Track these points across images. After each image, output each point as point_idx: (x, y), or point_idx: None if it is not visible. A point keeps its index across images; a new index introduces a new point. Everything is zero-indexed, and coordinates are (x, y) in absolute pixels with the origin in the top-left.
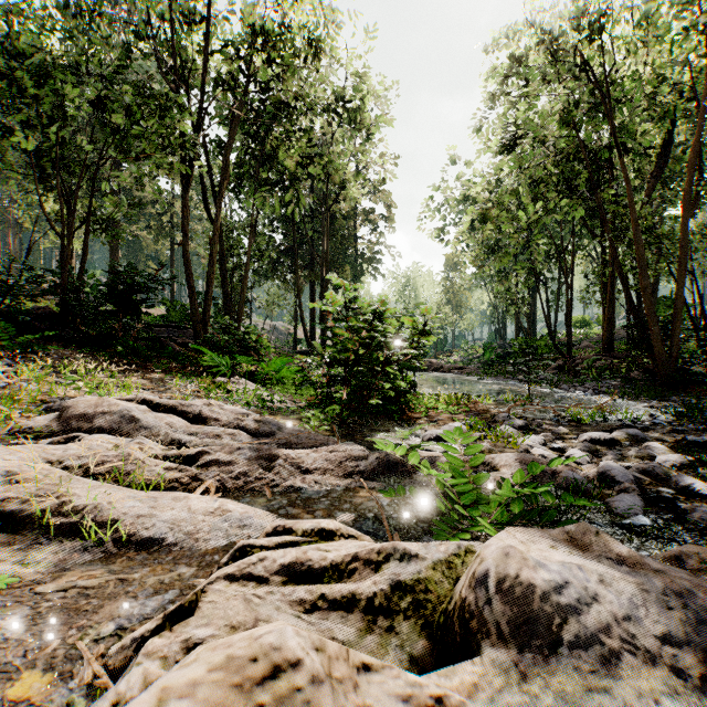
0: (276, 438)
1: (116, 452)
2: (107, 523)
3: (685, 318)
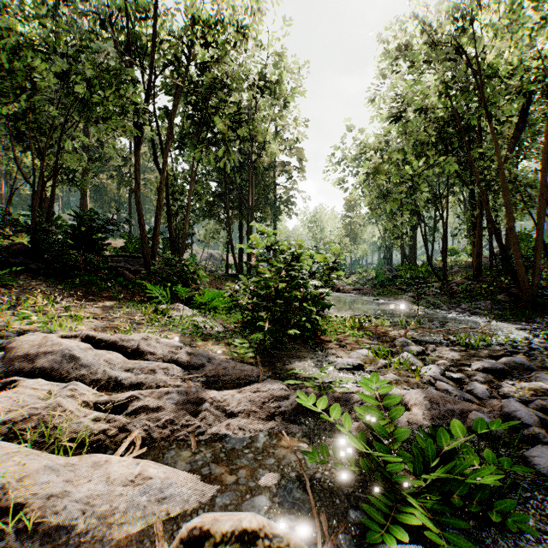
0: (206, 370)
1: (46, 402)
2: (13, 507)
3: None
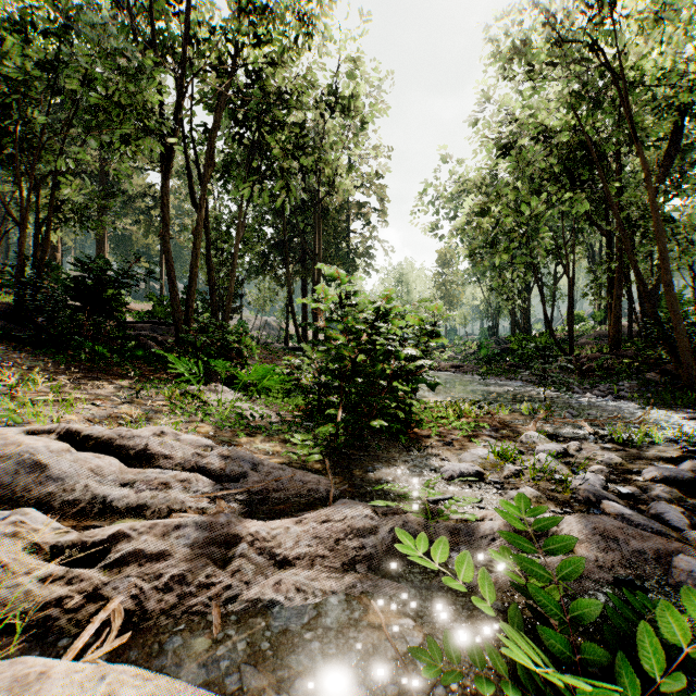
0: (248, 482)
1: None
2: None
3: (688, 314)
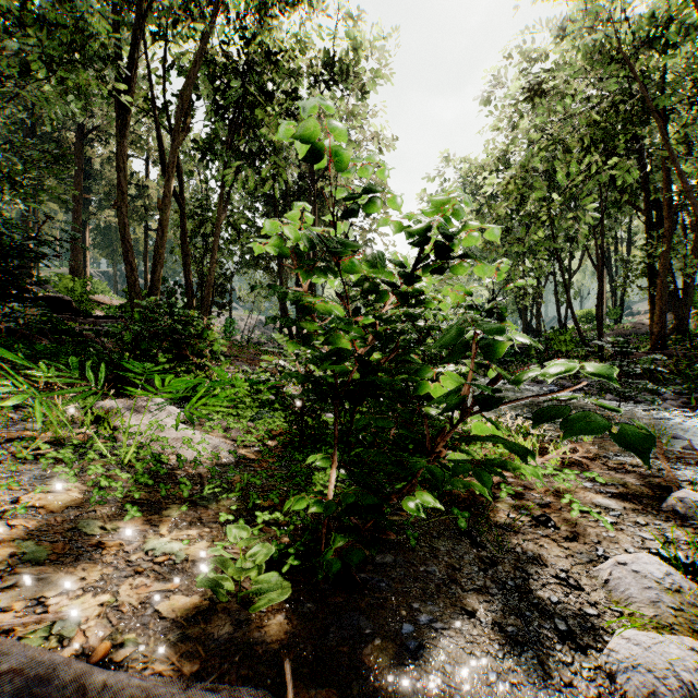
0: None
1: None
2: None
3: None
